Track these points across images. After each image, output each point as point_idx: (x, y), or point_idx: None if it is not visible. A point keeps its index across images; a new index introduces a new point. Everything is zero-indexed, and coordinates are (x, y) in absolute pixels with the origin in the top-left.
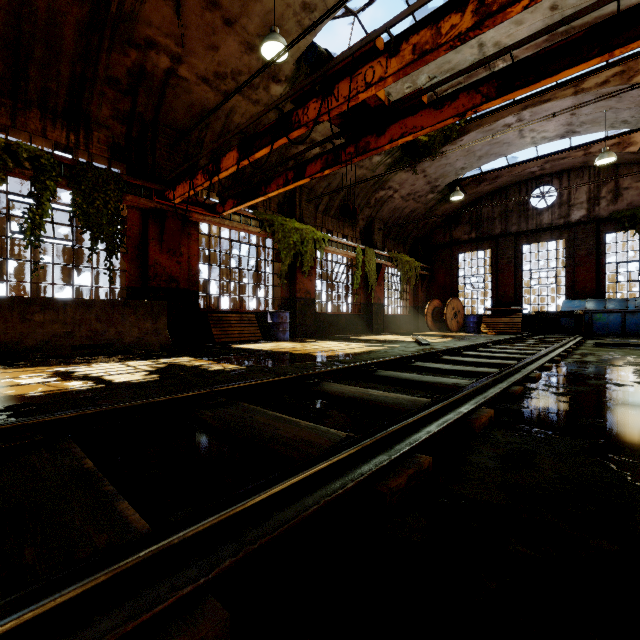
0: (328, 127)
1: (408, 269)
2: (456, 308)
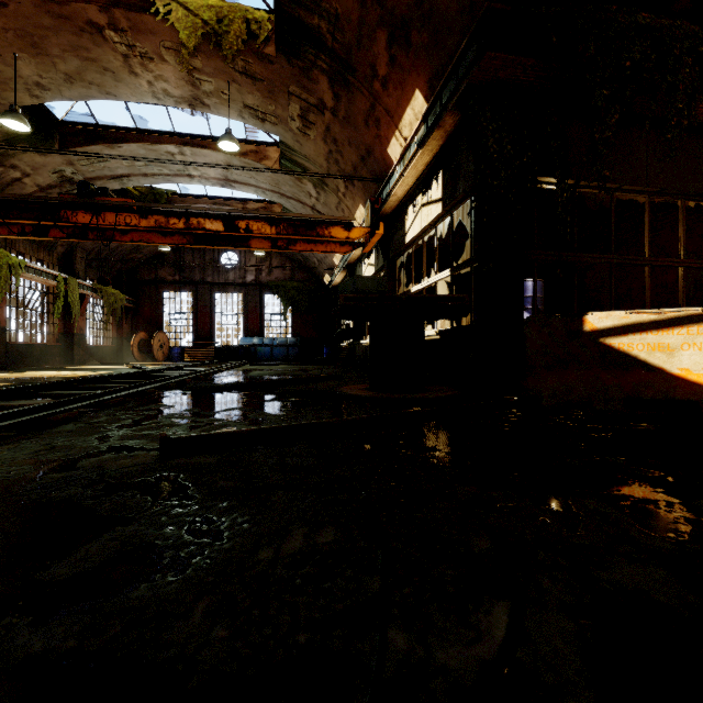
0: (37, 161)
1: (114, 301)
2: (162, 340)
